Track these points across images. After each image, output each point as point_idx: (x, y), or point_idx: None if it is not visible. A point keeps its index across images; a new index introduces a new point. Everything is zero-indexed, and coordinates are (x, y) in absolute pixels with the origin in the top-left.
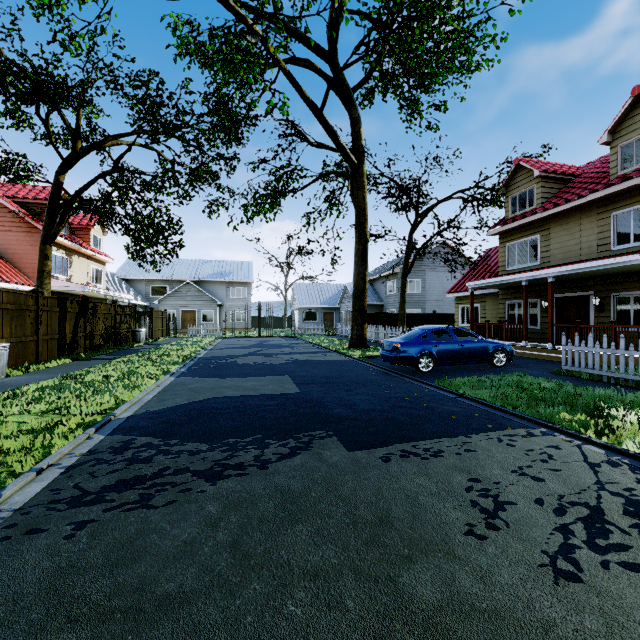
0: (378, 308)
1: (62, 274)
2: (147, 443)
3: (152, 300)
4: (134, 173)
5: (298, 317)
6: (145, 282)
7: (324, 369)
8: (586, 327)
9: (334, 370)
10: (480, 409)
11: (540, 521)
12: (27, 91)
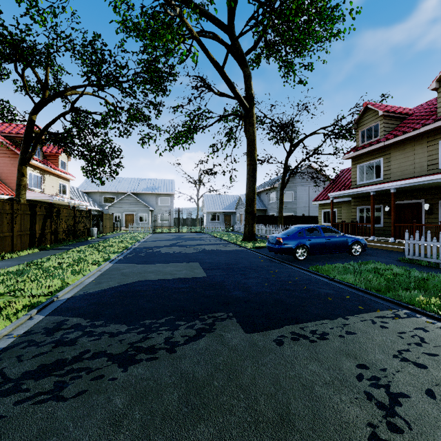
0: (263, 212)
1: (37, 187)
2: (76, 324)
3: (104, 206)
4: (85, 112)
5: (206, 218)
6: (99, 194)
7: (225, 257)
8: (421, 226)
9: (232, 258)
10: (349, 291)
11: (440, 420)
12: (7, 53)
